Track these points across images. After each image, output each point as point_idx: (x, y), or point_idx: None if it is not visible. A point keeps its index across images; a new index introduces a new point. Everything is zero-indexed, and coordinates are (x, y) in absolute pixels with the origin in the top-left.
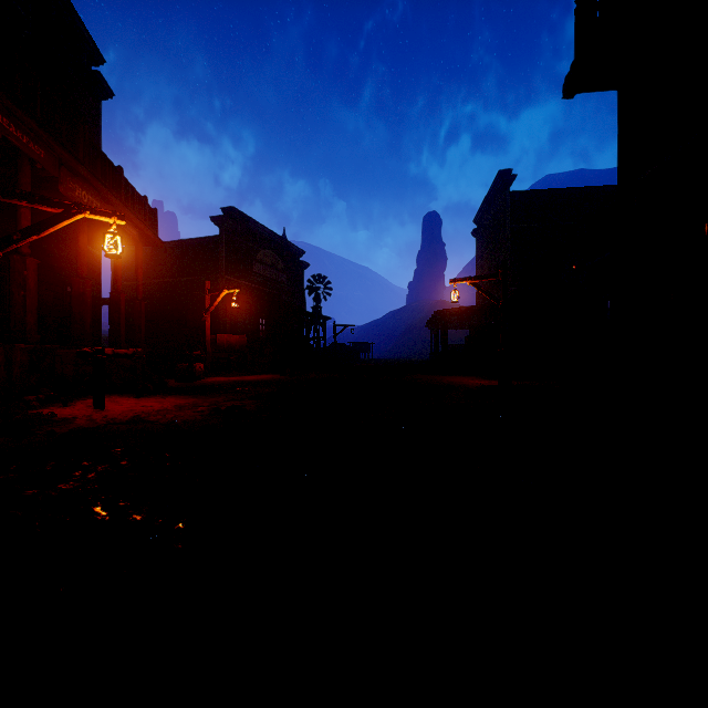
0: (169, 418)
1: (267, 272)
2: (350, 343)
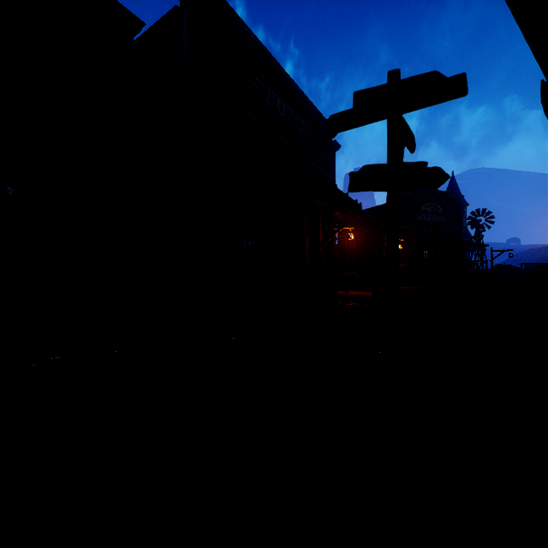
0: (369, 295)
1: (428, 218)
2: (520, 264)
